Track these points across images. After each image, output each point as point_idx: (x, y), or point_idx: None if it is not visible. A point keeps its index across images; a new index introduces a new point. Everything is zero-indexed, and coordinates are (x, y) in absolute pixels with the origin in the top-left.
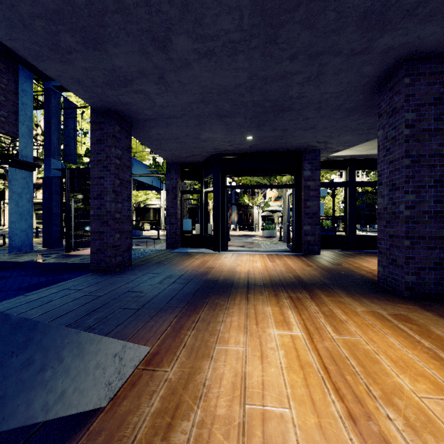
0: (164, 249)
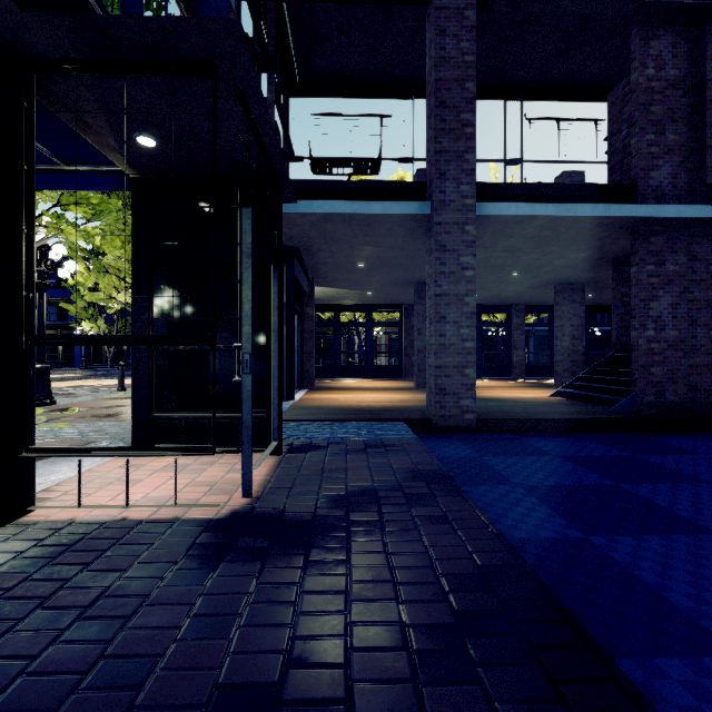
0: None
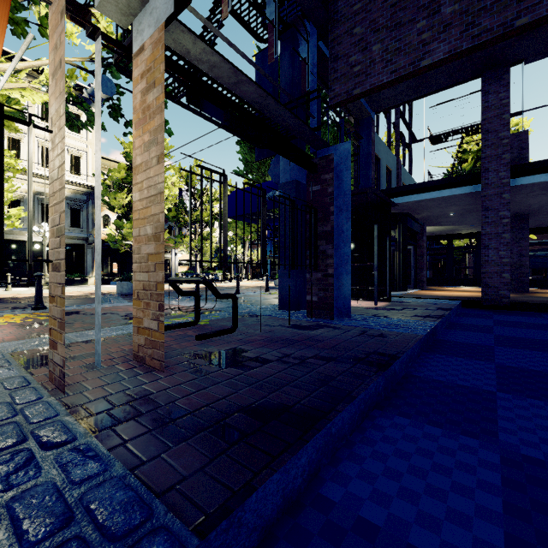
0: None
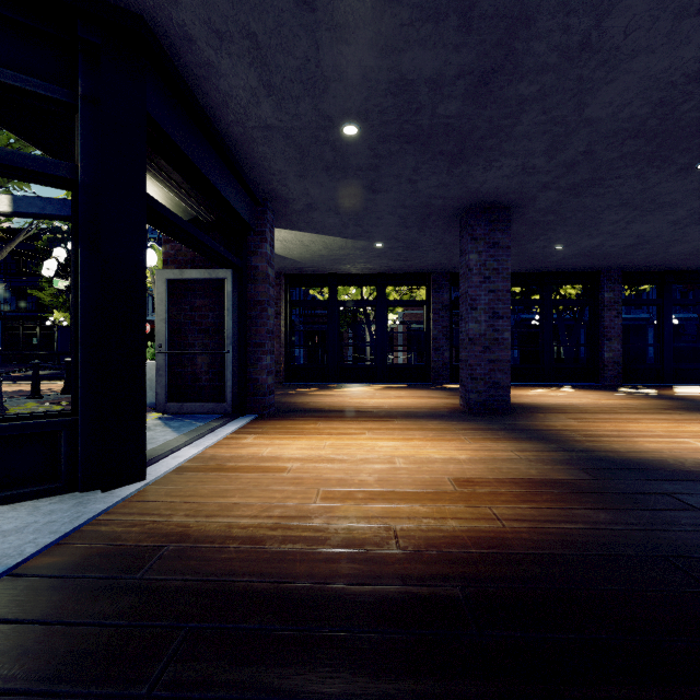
0: None
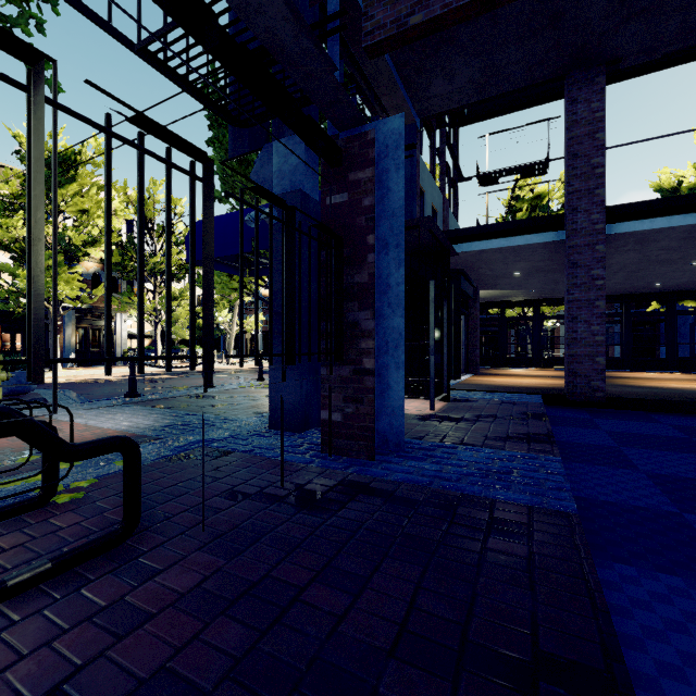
0: None
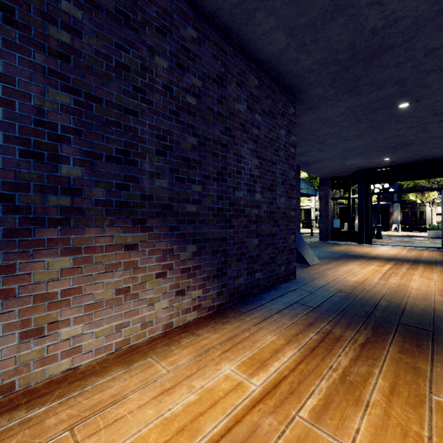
0: (317, 241)
